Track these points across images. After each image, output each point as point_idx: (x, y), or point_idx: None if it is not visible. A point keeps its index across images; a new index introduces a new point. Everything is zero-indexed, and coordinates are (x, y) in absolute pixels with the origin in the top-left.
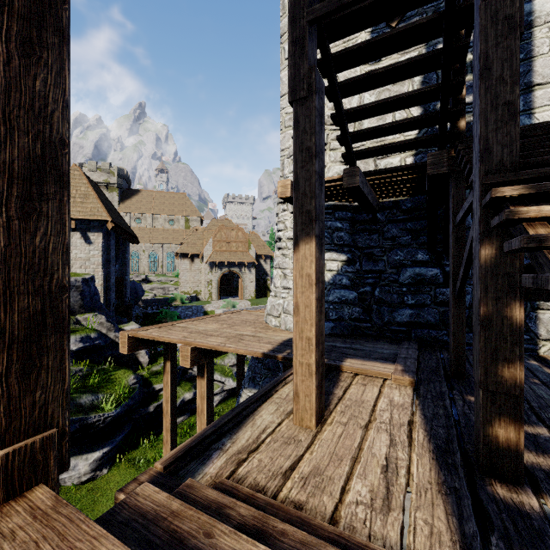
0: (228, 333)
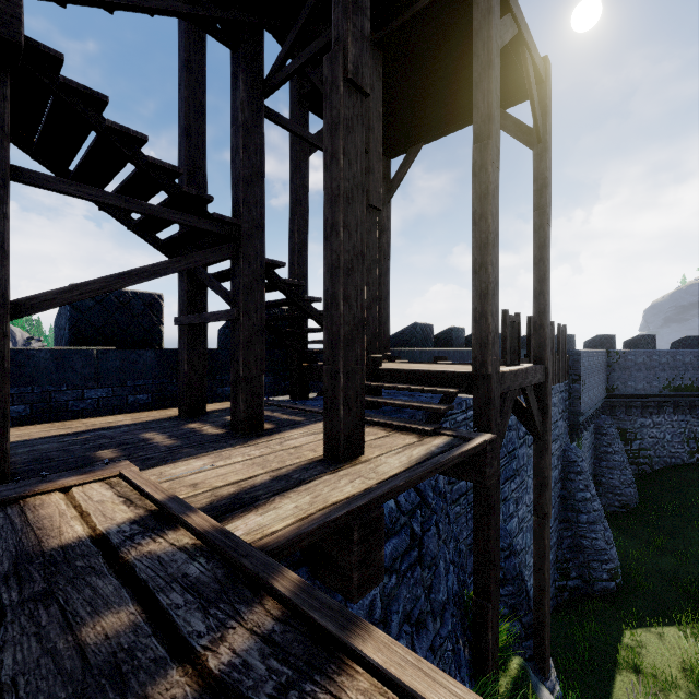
0: None
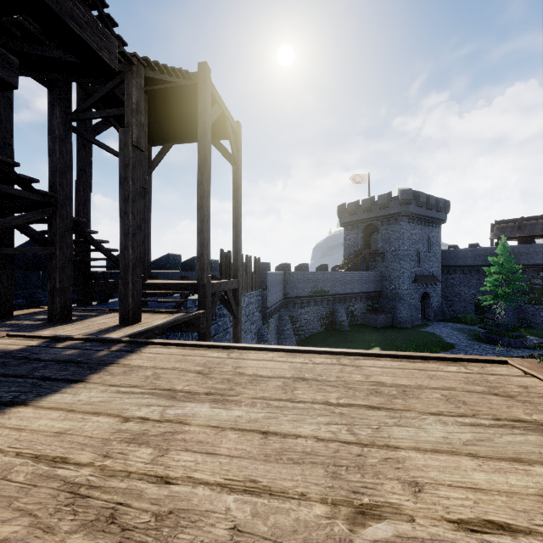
0: (267, 395)
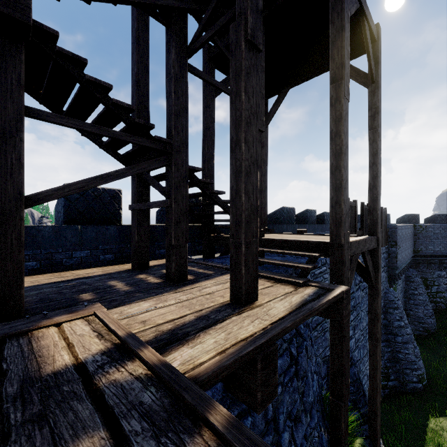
0: None
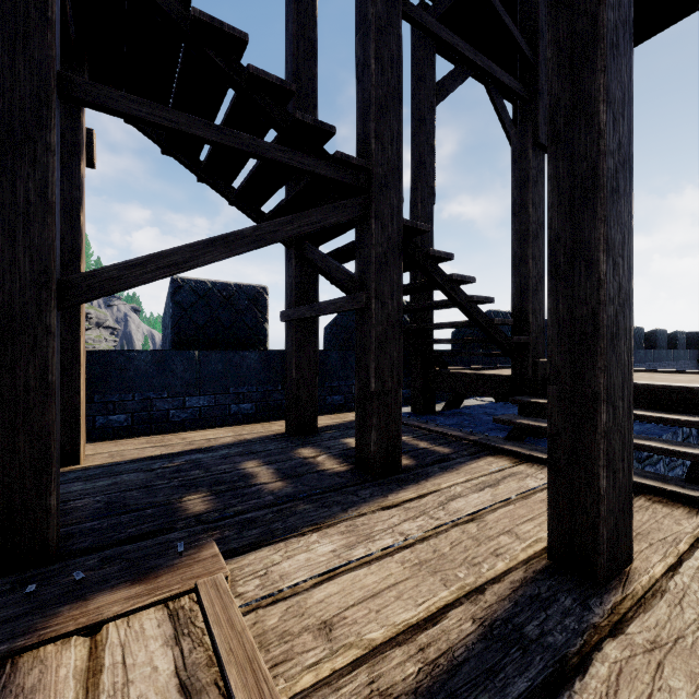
0: None
